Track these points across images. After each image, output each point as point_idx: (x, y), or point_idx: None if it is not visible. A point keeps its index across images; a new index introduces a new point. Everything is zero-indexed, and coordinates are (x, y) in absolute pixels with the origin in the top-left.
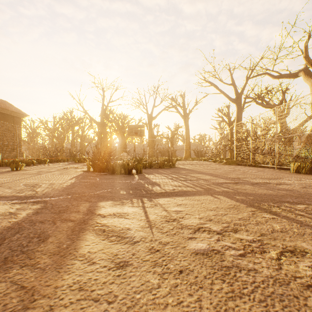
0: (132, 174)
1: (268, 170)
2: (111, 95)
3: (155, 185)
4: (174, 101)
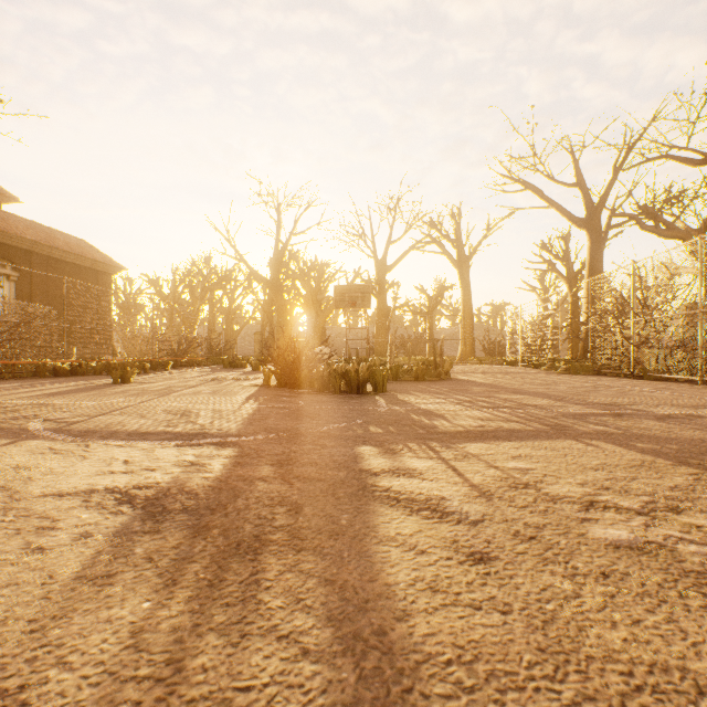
0: (366, 394)
1: (681, 388)
2: (297, 221)
3: (434, 416)
4: (435, 228)
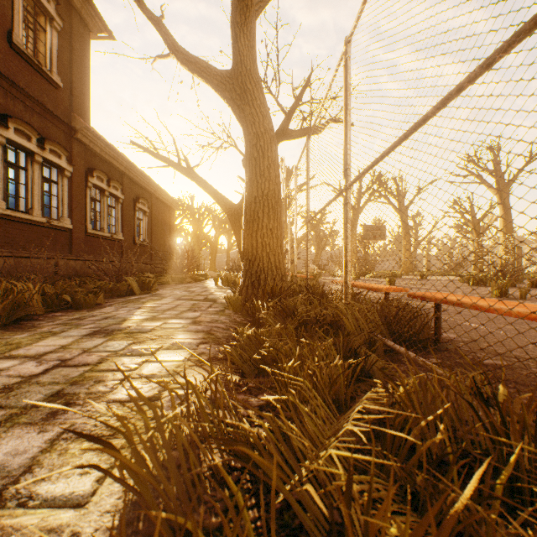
0: None
1: None
2: None
3: None
4: (382, 186)
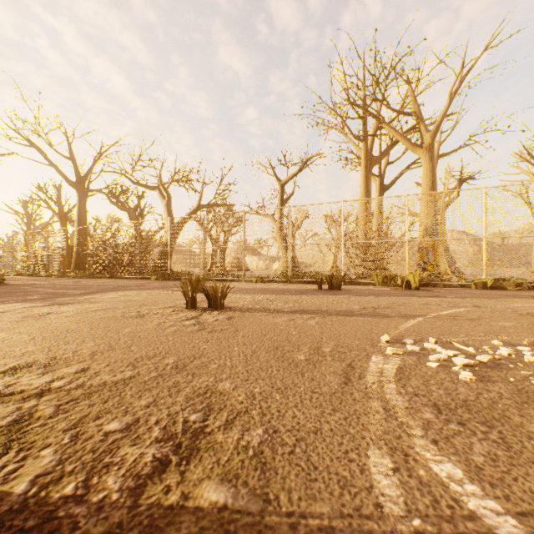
0: None
1: (134, 280)
2: None
3: (65, 292)
4: None
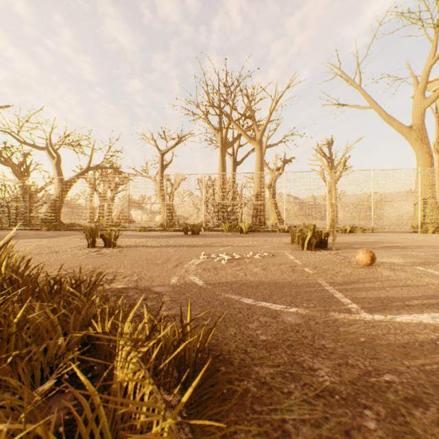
0: None
1: (24, 231)
2: None
3: None
4: None
